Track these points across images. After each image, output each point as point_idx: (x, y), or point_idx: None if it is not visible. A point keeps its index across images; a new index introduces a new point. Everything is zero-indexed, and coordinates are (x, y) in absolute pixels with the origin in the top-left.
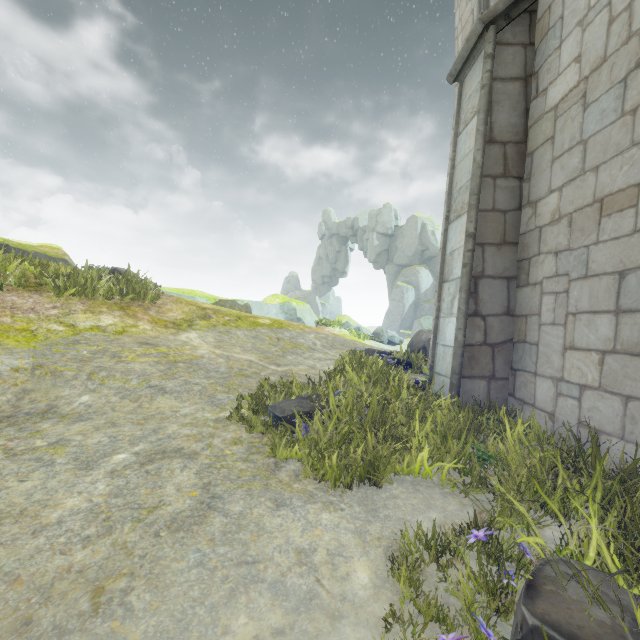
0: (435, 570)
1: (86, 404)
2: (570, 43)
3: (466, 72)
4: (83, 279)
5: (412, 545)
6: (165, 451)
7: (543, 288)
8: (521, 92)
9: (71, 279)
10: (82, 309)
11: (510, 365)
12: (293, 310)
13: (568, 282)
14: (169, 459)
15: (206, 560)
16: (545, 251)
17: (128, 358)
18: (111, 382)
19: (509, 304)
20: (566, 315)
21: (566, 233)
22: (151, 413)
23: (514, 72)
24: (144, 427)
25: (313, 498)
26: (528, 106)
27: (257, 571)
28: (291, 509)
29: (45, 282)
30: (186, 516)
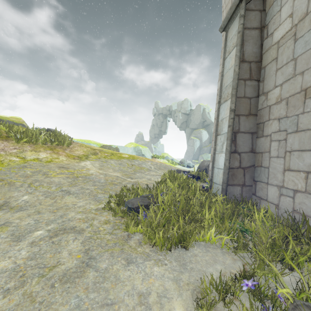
0: (223, 306)
1: (25, 201)
2: (286, 7)
3: (229, 26)
4: (31, 134)
5: (208, 289)
6: (65, 229)
7: (271, 138)
8: (259, 35)
9: (24, 134)
10: (30, 149)
11: (253, 178)
12: (140, 150)
13: (286, 134)
14: (67, 234)
15: (81, 303)
16: (272, 118)
17: (52, 175)
18: (41, 188)
19: (252, 146)
20: (285, 152)
21: (285, 108)
22: (61, 205)
23: (255, 25)
24: (56, 214)
25: (149, 257)
26: (262, 43)
27: (113, 310)
28: (136, 265)
29: (11, 135)
30: (72, 272)
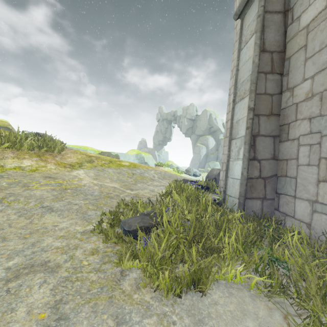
0: None
1: None
2: None
3: (246, 11)
4: (15, 138)
5: None
6: (33, 265)
7: (300, 142)
8: (282, 20)
9: (5, 138)
10: (12, 156)
11: (275, 190)
12: (142, 158)
13: (320, 137)
14: (33, 274)
15: None
16: (301, 118)
17: (33, 187)
18: (16, 204)
19: (274, 152)
20: (319, 159)
21: (318, 105)
22: (37, 228)
23: (277, 8)
24: (26, 241)
25: (149, 310)
26: (286, 29)
27: None
28: None
29: None
30: None
